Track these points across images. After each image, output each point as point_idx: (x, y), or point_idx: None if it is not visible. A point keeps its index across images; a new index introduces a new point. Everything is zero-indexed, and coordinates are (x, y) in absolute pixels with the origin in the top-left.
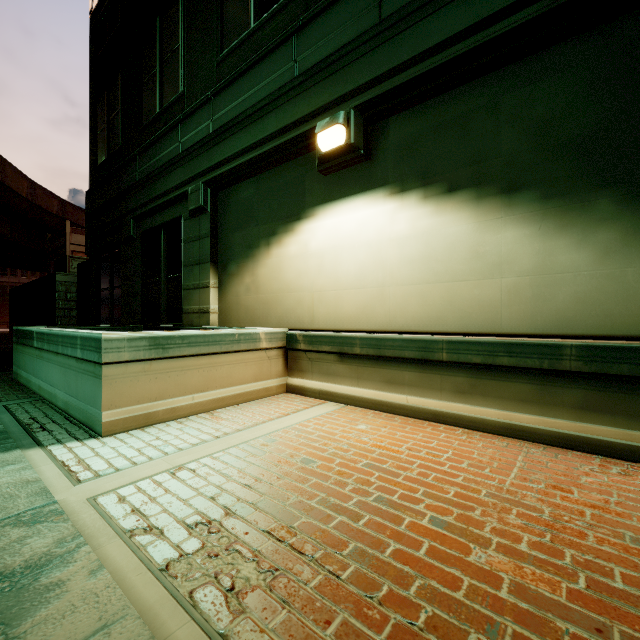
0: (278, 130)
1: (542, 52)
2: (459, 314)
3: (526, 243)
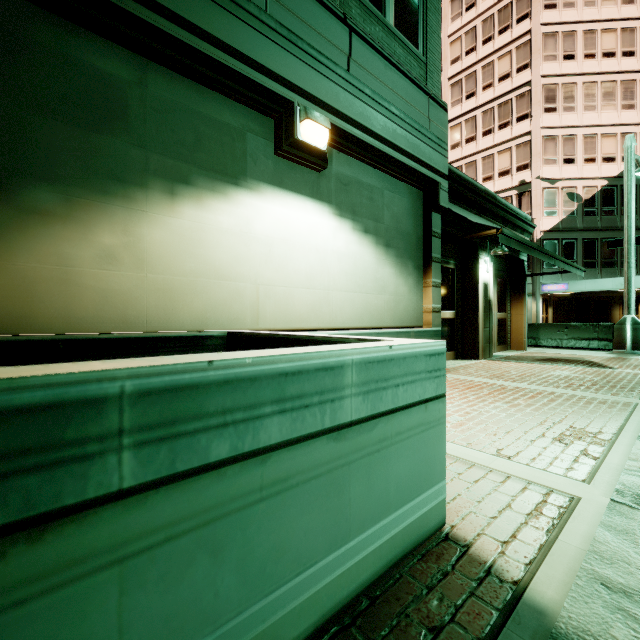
0: (236, 49)
1: (396, 180)
2: (369, 315)
3: (392, 277)
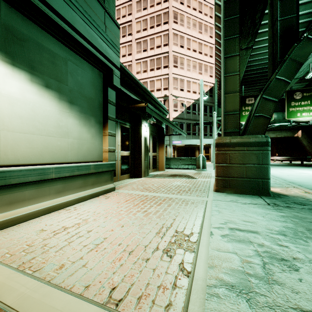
0: None
1: (80, 57)
2: (51, 153)
3: (76, 126)
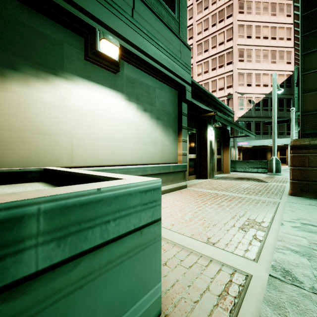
0: None
1: (163, 83)
2: (147, 157)
3: (160, 136)
